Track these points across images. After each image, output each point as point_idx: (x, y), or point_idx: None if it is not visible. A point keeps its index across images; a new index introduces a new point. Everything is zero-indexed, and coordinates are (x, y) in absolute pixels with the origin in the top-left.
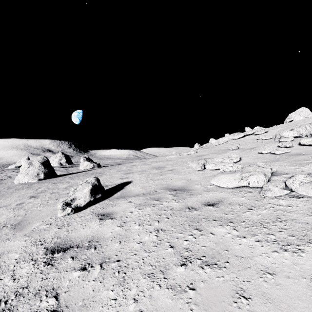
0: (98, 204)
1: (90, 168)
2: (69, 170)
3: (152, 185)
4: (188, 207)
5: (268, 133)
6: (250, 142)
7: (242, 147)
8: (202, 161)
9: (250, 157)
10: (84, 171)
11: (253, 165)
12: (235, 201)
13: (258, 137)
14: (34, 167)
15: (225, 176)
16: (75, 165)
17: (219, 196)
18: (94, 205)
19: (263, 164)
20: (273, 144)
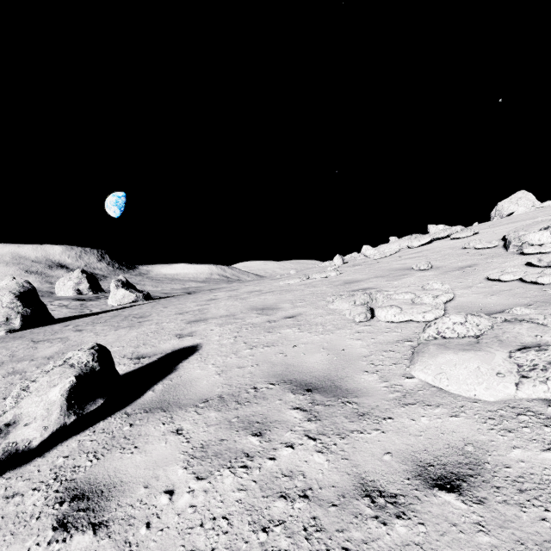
0: (91, 430)
1: (129, 302)
2: (87, 306)
3: (247, 366)
4: (365, 491)
5: (481, 235)
6: (451, 254)
7: (438, 264)
8: (362, 296)
9: (474, 289)
10: (114, 310)
11: (520, 321)
12: (530, 467)
13: (467, 243)
14: (0, 304)
15: (460, 360)
16: (104, 295)
17: (457, 432)
18: (77, 436)
19: (534, 314)
20: (509, 258)
